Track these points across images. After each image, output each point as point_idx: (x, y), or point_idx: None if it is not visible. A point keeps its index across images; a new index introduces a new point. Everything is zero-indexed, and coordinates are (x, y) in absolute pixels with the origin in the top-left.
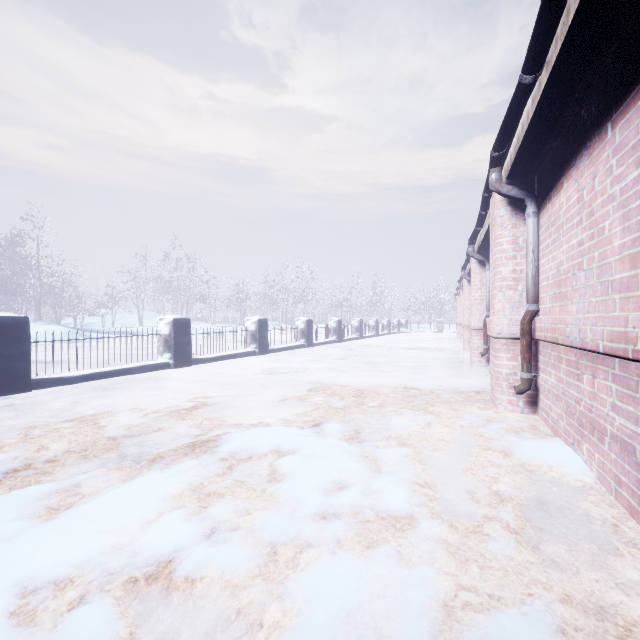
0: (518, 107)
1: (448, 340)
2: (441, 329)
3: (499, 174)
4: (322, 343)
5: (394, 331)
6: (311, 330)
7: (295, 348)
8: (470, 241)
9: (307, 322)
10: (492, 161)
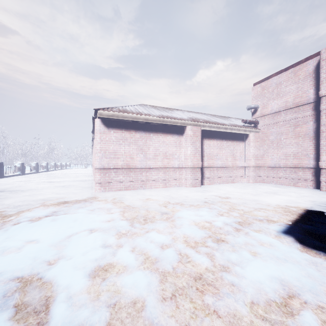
0: (94, 130)
1: (88, 171)
2: (86, 167)
3: (94, 135)
4: (29, 173)
5: (63, 168)
6: (24, 167)
7: (16, 175)
8: (92, 141)
9: (22, 164)
10: (92, 133)
